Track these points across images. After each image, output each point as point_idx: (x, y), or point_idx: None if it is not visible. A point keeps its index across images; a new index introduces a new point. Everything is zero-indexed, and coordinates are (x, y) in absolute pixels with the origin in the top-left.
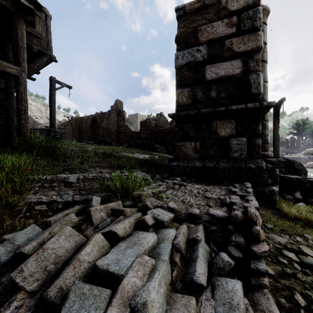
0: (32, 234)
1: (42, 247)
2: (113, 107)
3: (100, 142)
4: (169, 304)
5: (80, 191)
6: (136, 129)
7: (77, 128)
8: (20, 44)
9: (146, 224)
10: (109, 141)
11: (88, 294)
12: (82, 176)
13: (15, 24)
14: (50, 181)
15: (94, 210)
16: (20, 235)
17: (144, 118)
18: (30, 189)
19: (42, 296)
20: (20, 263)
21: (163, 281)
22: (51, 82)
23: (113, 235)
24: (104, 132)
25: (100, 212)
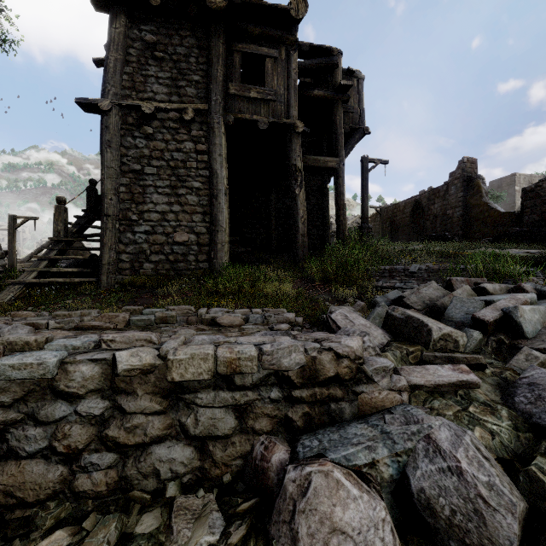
0: (398, 295)
1: (417, 291)
2: (455, 174)
3: (431, 239)
4: (545, 328)
5: (425, 281)
6: (510, 209)
7: (388, 223)
8: (339, 132)
9: (522, 290)
10: (448, 236)
11: (466, 301)
12: (425, 266)
13: (334, 112)
14: (389, 271)
15: (454, 280)
16: (389, 294)
17: (533, 181)
18: (371, 277)
19: (429, 306)
20: (398, 305)
21: (538, 313)
22: (362, 164)
23: (480, 290)
24: (437, 223)
25: (460, 283)
